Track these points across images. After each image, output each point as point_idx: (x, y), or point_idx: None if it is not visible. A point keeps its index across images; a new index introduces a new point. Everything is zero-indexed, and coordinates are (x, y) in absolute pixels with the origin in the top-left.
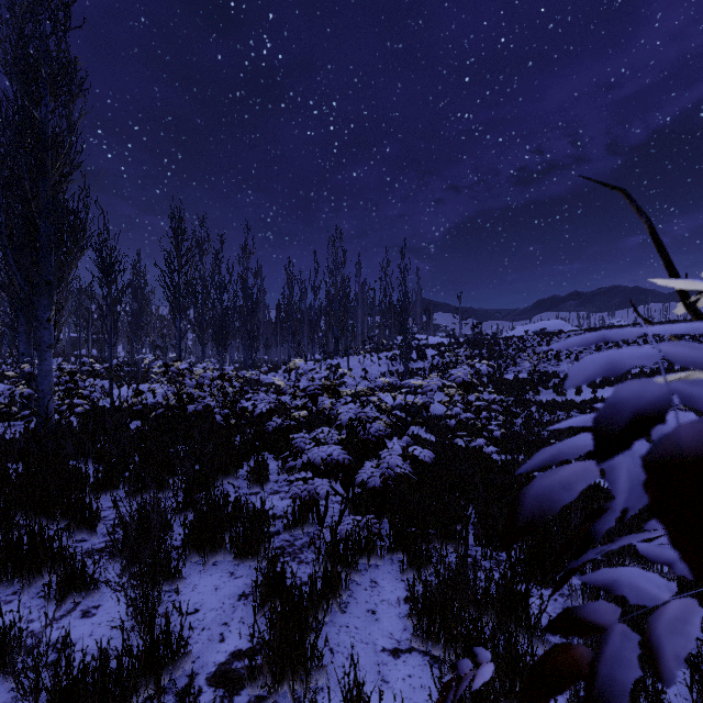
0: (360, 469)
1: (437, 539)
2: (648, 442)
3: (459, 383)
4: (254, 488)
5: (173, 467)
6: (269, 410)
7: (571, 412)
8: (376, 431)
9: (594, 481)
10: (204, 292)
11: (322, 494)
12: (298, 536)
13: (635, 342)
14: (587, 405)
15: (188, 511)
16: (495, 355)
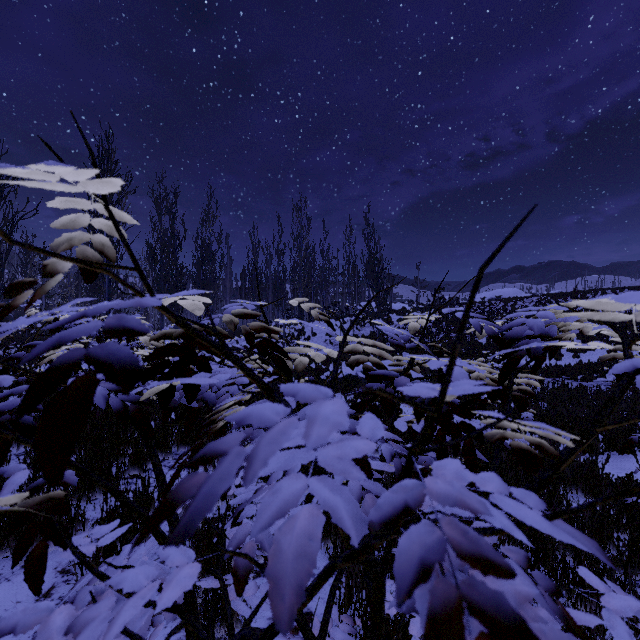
0: None
1: None
2: None
3: None
4: None
5: None
6: None
7: (560, 378)
8: None
9: None
10: (163, 253)
11: None
12: None
13: None
14: (575, 371)
15: None
16: None
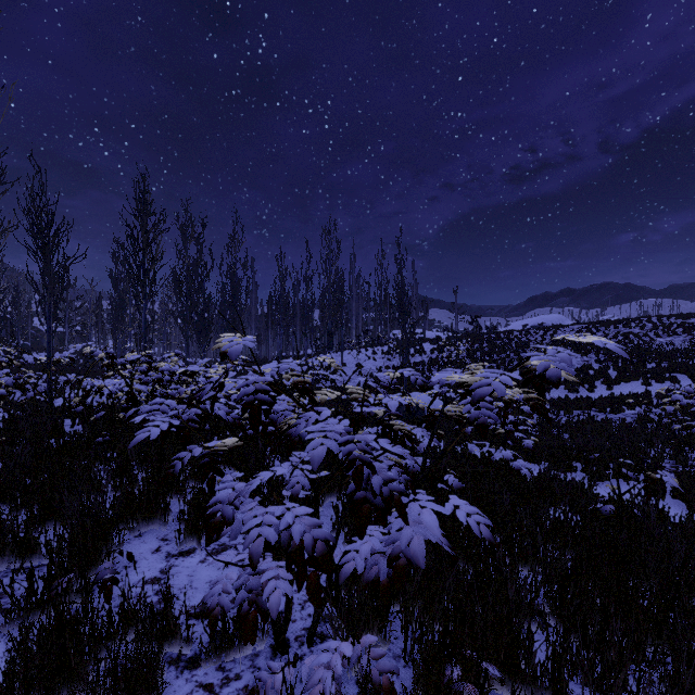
0: (351, 539)
1: (499, 681)
2: (689, 447)
3: (558, 380)
4: (187, 542)
5: (44, 517)
6: (183, 428)
7: (589, 411)
8: (382, 479)
9: (656, 506)
10: (188, 282)
11: (272, 605)
12: (232, 669)
13: (646, 335)
14: (605, 403)
15: (40, 609)
16: (498, 349)
